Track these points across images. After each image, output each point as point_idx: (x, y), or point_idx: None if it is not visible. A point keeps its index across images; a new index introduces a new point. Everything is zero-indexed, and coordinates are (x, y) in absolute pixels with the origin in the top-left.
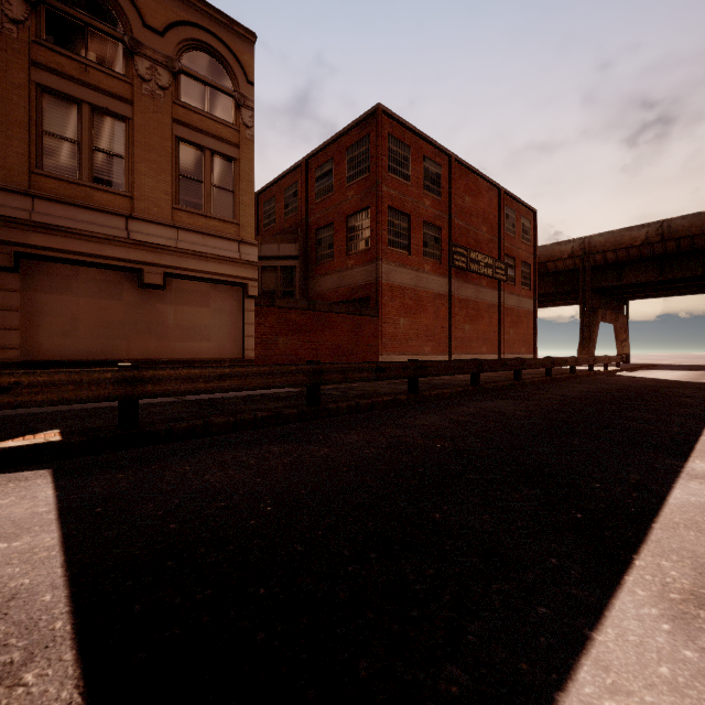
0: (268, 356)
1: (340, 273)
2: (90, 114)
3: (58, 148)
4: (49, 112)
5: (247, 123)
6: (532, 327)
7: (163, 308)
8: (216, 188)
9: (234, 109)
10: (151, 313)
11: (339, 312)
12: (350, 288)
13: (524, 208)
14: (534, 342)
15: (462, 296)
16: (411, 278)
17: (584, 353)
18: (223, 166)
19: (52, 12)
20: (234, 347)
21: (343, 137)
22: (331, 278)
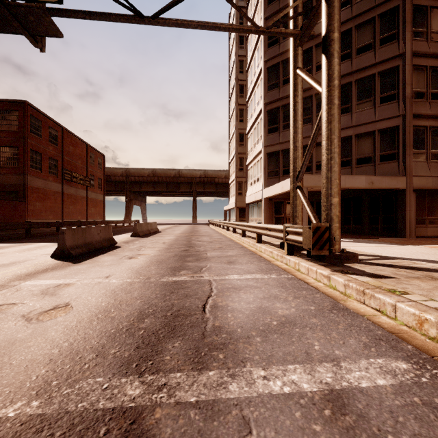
0: None
1: None
2: None
3: None
4: None
5: None
6: (103, 207)
7: None
8: None
9: None
10: None
11: (5, 199)
12: (3, 184)
13: (99, 153)
14: (104, 214)
15: (68, 193)
16: (42, 183)
17: (127, 219)
18: None
19: None
20: None
21: None
22: None
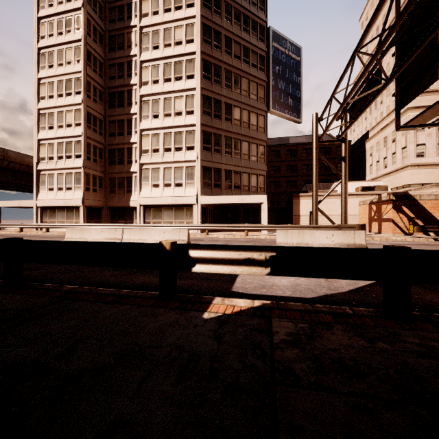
0: None
1: None
2: None
3: None
4: None
5: None
6: None
7: None
8: None
9: None
10: None
11: None
12: None
13: None
14: None
15: None
16: None
17: None
18: None
19: None
20: None
21: None
22: None
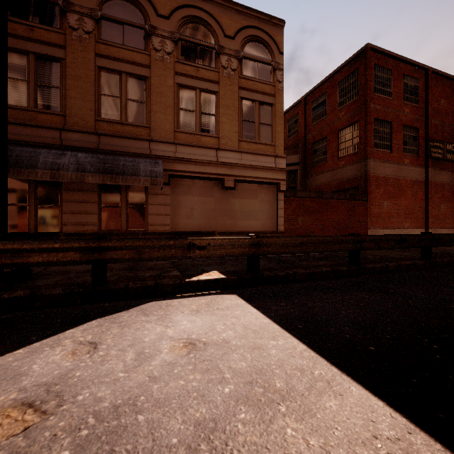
0: (291, 229)
1: (333, 171)
2: (200, 94)
3: (186, 116)
4: (182, 98)
5: (279, 80)
6: None
7: (233, 201)
8: (261, 125)
9: (271, 73)
10: (227, 204)
11: (338, 198)
12: (341, 181)
13: None
14: None
15: (437, 181)
16: (392, 170)
17: None
18: (265, 110)
19: (183, 43)
20: (271, 224)
21: (334, 75)
22: (324, 175)
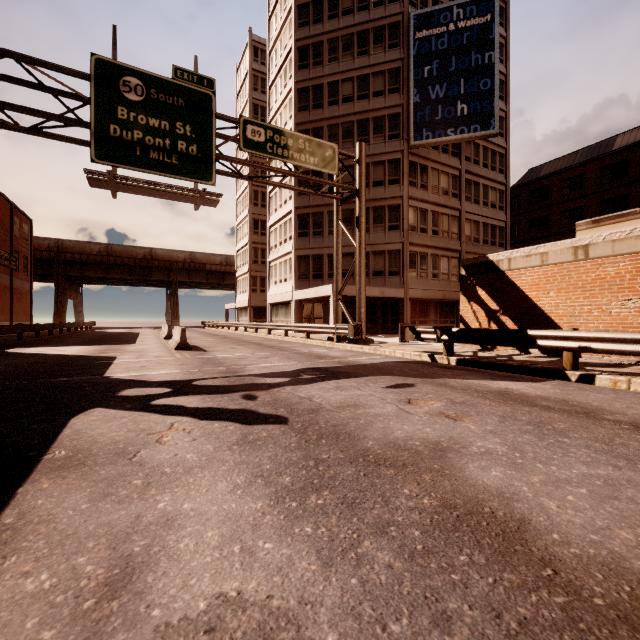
0: None
1: None
2: None
3: None
4: None
5: None
6: (29, 302)
7: None
8: None
9: None
10: None
11: None
12: None
13: (25, 217)
14: (31, 312)
15: None
16: None
17: (59, 320)
18: None
19: None
20: None
21: None
22: None
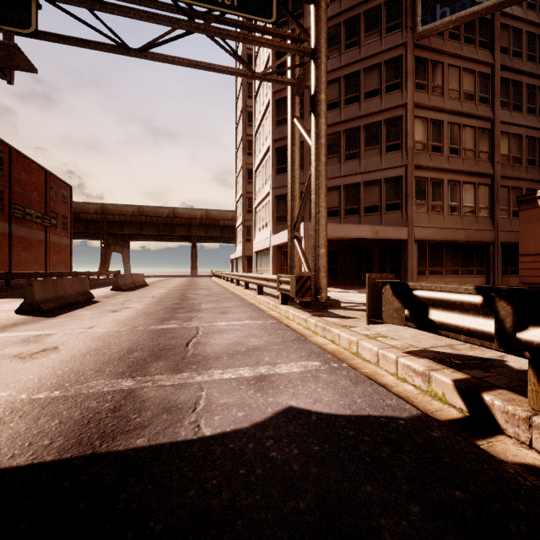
0: None
1: None
2: None
3: None
4: None
5: None
6: (69, 255)
7: None
8: None
9: None
10: None
11: None
12: None
13: (64, 184)
14: (71, 263)
15: (19, 235)
16: None
17: (103, 270)
18: None
19: None
20: None
21: None
22: None
